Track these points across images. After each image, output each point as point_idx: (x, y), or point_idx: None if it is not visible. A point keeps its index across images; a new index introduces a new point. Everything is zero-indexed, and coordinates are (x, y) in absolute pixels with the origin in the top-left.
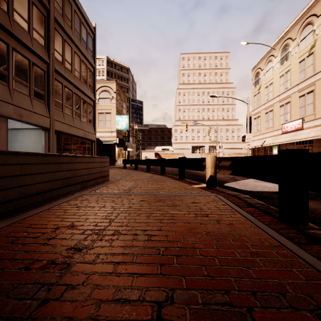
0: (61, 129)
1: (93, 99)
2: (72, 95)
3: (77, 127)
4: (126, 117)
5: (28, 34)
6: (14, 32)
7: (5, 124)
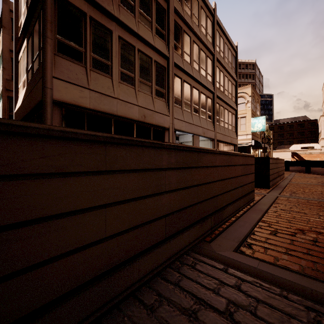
0: (219, 138)
1: (235, 109)
2: (224, 110)
3: (227, 135)
4: (263, 118)
5: (205, 78)
6: (201, 81)
7: (198, 140)
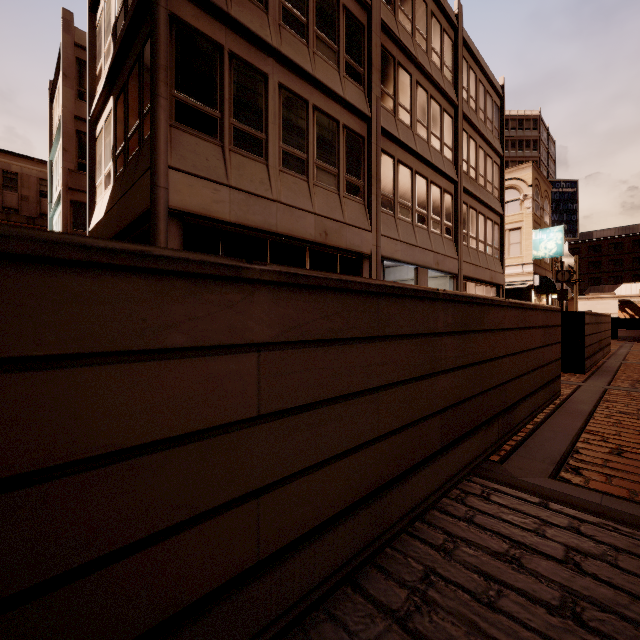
0: (467, 273)
1: (500, 213)
2: (477, 216)
3: (483, 267)
4: (558, 231)
5: (440, 154)
6: (433, 161)
7: (426, 277)
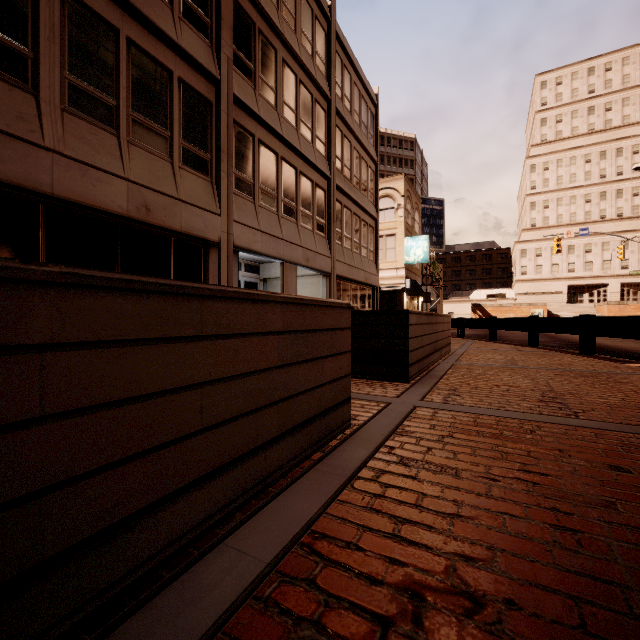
0: (341, 273)
1: (375, 217)
2: (352, 216)
3: (357, 267)
4: (424, 239)
5: (311, 146)
6: (302, 150)
7: (295, 273)
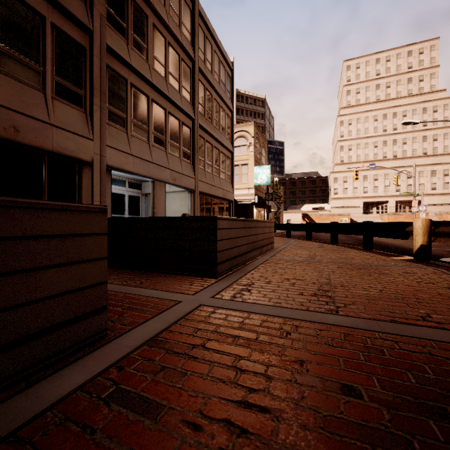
0: (204, 190)
1: (231, 150)
2: (212, 149)
3: (217, 186)
4: (268, 168)
5: (178, 93)
6: (170, 95)
7: (164, 189)
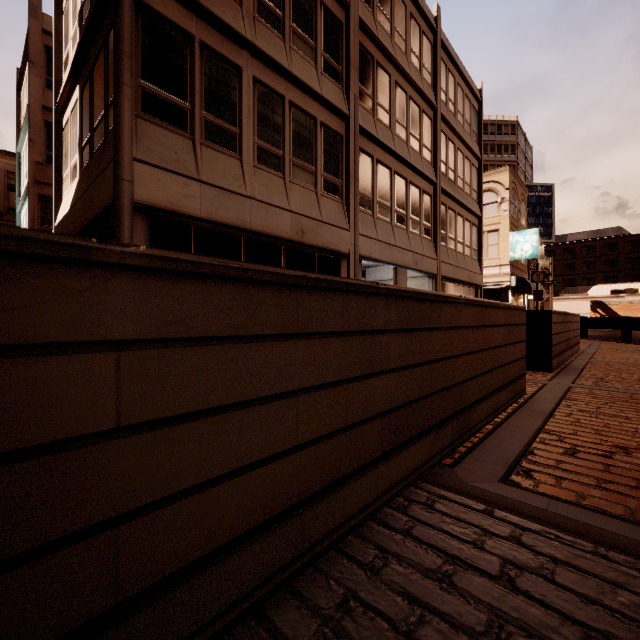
0: (446, 274)
1: (478, 215)
2: (455, 217)
3: (461, 267)
4: (533, 233)
5: (419, 155)
6: (412, 161)
7: (405, 276)
